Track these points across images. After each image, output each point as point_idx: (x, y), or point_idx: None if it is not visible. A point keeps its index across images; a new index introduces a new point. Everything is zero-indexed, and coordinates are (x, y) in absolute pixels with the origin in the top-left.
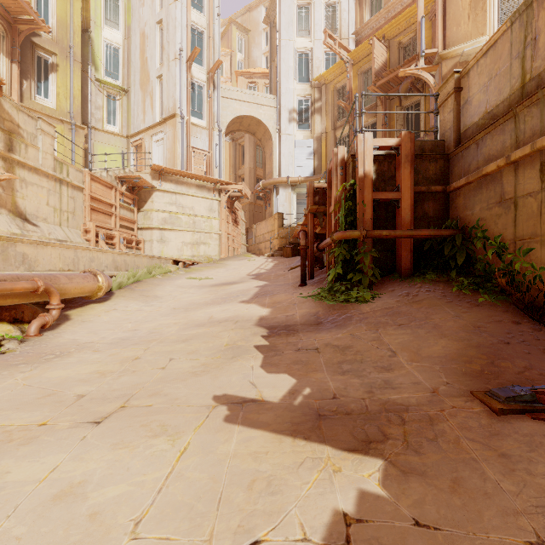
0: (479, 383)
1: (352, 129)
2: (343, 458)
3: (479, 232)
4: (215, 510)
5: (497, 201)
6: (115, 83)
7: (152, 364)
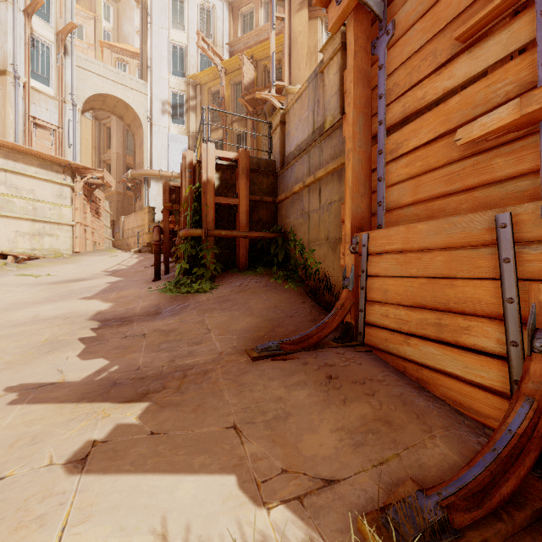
0: (256, 344)
1: (226, 134)
2: (117, 408)
3: (293, 236)
4: None
5: (301, 213)
6: None
7: None
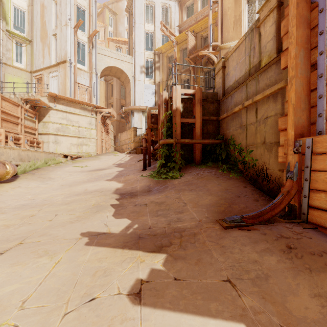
0: (221, 216)
1: (177, 81)
2: (147, 256)
3: (232, 142)
4: (73, 288)
5: (239, 126)
6: (21, 35)
7: (43, 218)
